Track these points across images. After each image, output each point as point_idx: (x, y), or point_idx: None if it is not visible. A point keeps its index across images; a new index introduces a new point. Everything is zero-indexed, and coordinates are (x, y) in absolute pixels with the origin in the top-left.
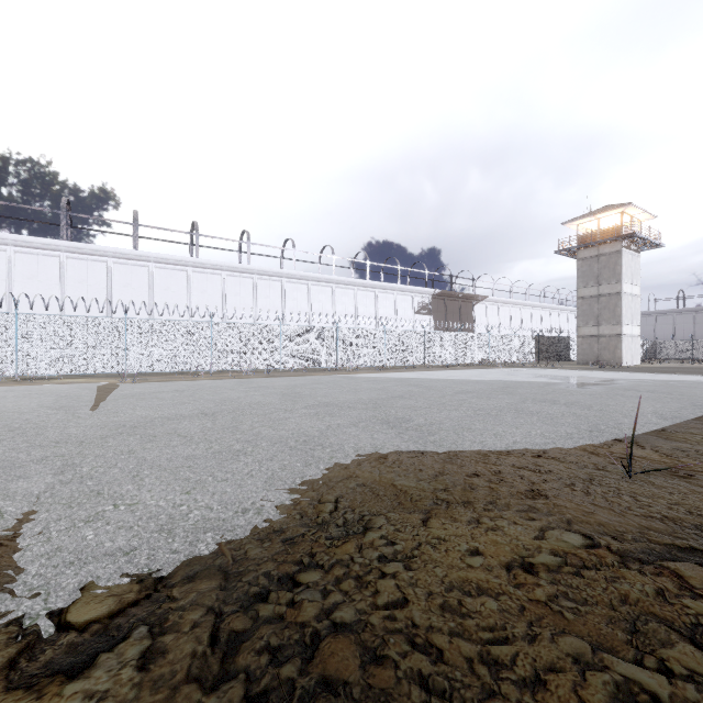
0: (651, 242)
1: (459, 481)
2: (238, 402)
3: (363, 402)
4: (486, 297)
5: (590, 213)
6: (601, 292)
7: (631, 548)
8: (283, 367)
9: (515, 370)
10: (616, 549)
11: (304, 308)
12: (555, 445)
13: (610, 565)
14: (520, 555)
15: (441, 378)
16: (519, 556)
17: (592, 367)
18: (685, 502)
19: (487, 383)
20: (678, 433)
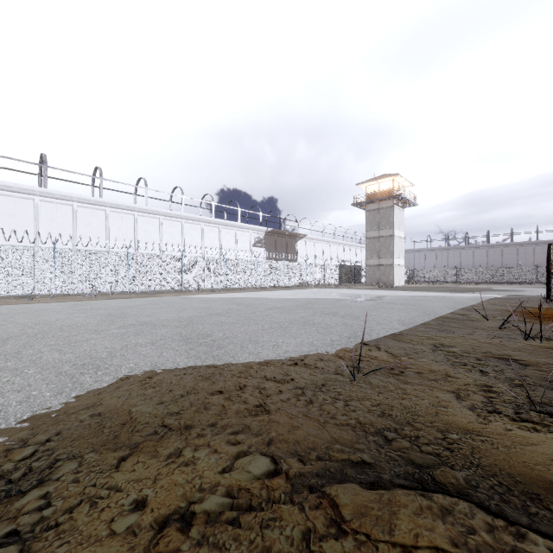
0: (411, 201)
1: (198, 401)
2: (51, 325)
3: (180, 320)
4: (305, 235)
5: (374, 178)
6: (381, 235)
7: (307, 472)
8: (131, 290)
9: (322, 290)
10: (294, 476)
11: (156, 238)
12: (316, 352)
13: (277, 500)
14: (191, 500)
15: (263, 297)
16: (189, 502)
17: (375, 287)
18: (386, 402)
19: (295, 301)
20: (408, 336)
